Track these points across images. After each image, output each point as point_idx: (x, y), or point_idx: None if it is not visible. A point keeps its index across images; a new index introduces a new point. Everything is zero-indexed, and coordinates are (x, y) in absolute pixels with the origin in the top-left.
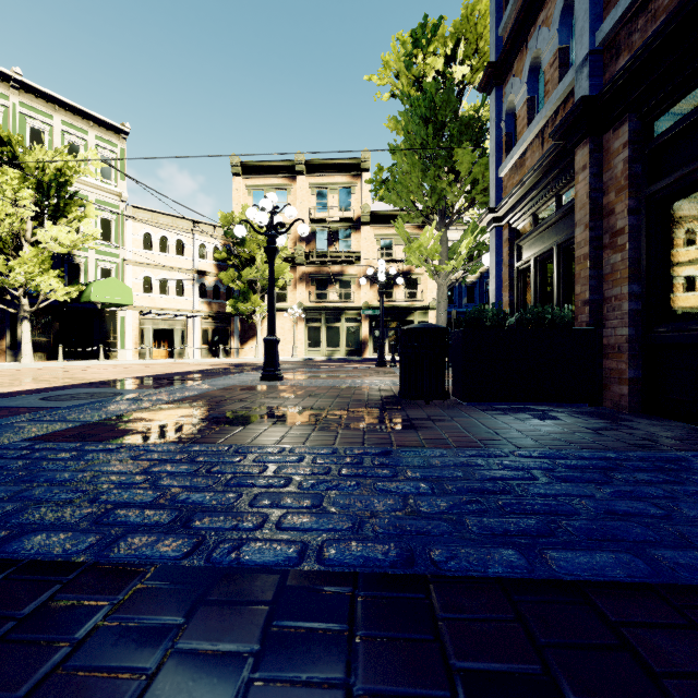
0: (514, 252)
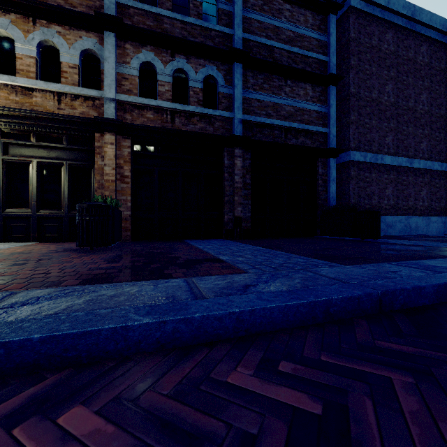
0: None
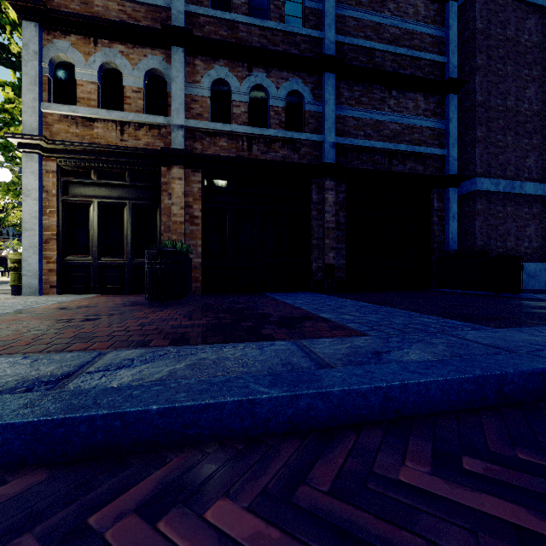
0: (59, 185)
